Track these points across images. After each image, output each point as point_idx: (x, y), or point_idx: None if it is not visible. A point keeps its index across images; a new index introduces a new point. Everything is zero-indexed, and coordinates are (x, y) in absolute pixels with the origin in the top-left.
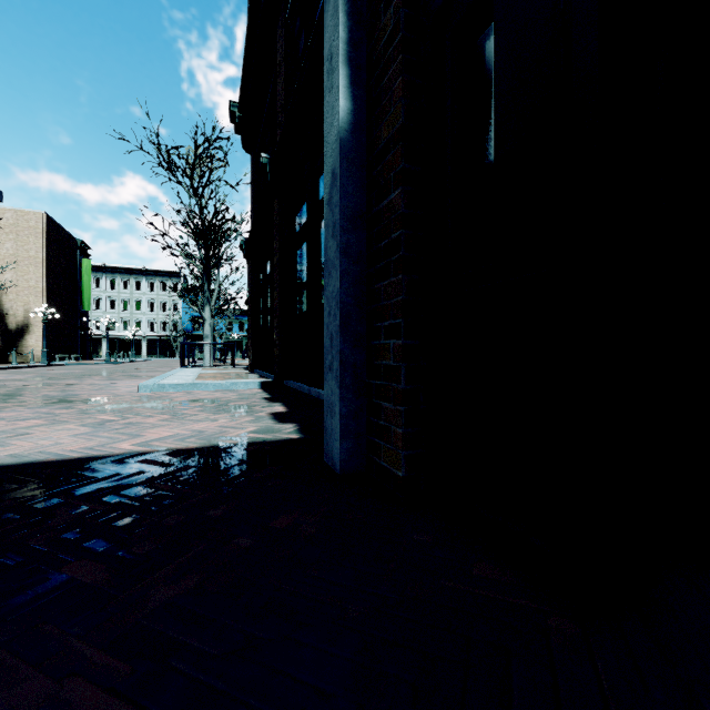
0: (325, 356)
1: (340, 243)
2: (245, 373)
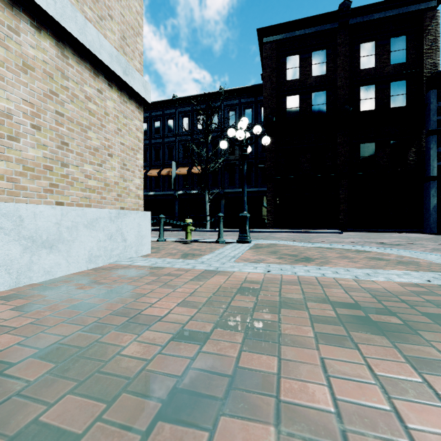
0: (431, 223)
1: (436, 213)
2: (279, 229)
